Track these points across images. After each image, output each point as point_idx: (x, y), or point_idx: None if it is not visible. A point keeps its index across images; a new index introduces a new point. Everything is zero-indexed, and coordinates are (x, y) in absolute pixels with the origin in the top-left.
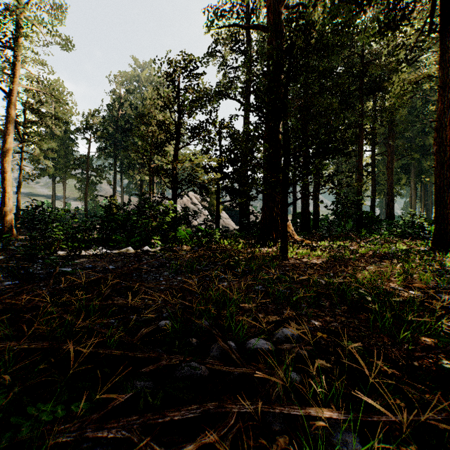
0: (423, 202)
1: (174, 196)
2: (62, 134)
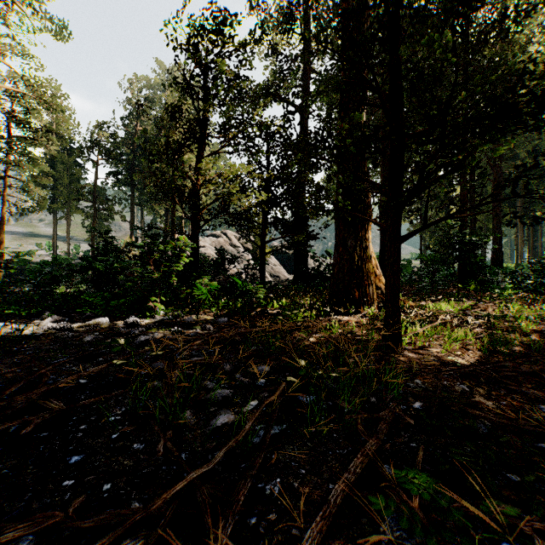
0: (531, 244)
1: (193, 230)
2: (65, 157)
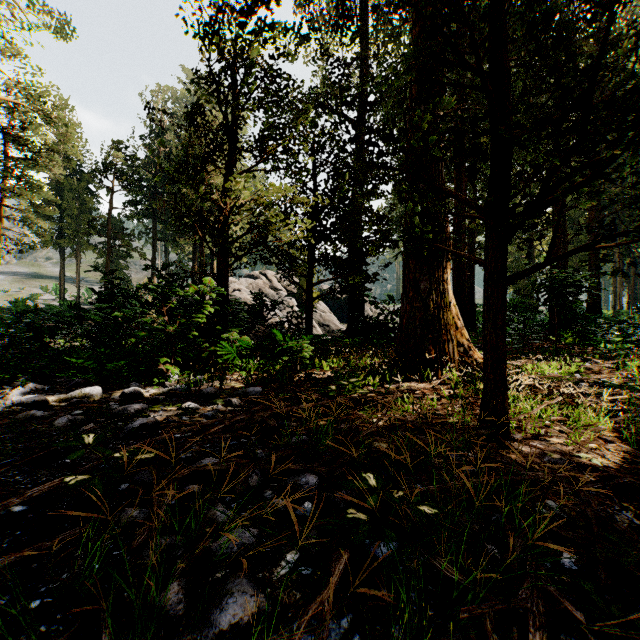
0: (632, 286)
1: (220, 269)
2: (74, 183)
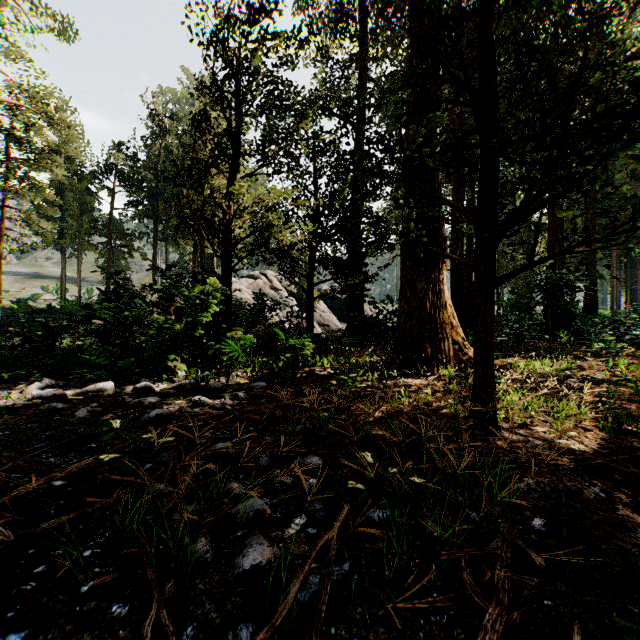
0: (629, 287)
1: (224, 270)
2: (75, 183)
